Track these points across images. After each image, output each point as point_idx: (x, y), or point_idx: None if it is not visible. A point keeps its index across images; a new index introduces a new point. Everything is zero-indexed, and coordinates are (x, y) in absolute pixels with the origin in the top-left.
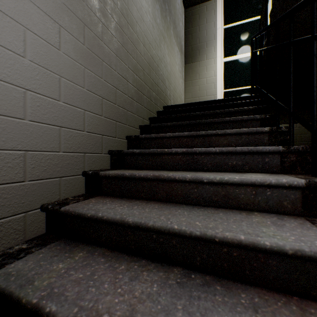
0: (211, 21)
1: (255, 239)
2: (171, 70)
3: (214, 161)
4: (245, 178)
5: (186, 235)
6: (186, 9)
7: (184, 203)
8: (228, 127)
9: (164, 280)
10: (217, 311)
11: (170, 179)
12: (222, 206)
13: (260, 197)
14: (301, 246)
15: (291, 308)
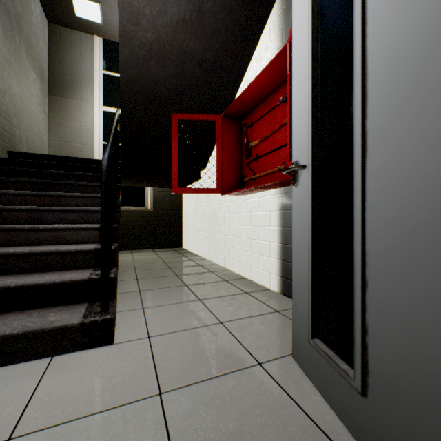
0: (87, 58)
1: (59, 249)
2: (23, 104)
3: (58, 217)
4: (69, 225)
5: (19, 253)
6: (52, 24)
7: (25, 245)
8: (82, 189)
9: (2, 277)
10: (33, 276)
11: (11, 228)
12: (55, 244)
13: (79, 236)
14: (78, 247)
15: (71, 271)
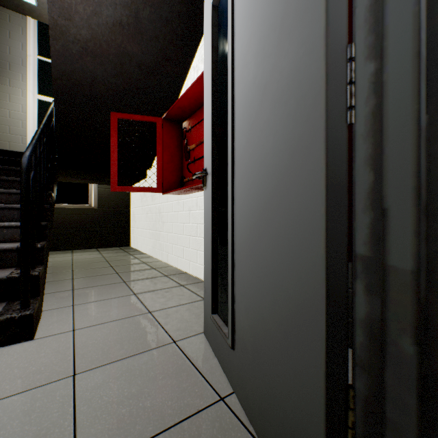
0: (18, 40)
1: None
2: None
3: None
4: None
5: None
6: None
7: None
8: (8, 185)
9: None
10: None
11: None
12: None
13: (0, 234)
14: None
15: None
